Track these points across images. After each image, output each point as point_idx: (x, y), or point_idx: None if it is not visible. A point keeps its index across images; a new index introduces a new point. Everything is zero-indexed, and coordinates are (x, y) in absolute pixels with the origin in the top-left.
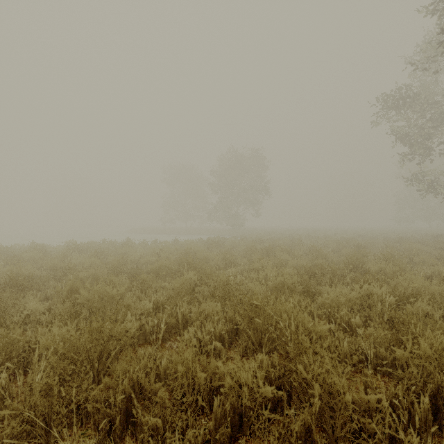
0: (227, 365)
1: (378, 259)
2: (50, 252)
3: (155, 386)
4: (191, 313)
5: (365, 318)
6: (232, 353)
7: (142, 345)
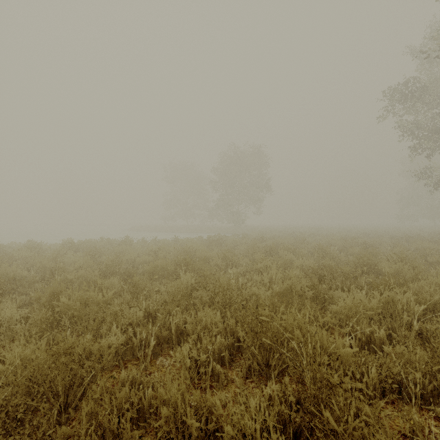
0: (227, 407)
1: (390, 259)
2: (45, 250)
3: (132, 434)
4: (186, 324)
5: (387, 329)
6: (233, 373)
7: (129, 361)
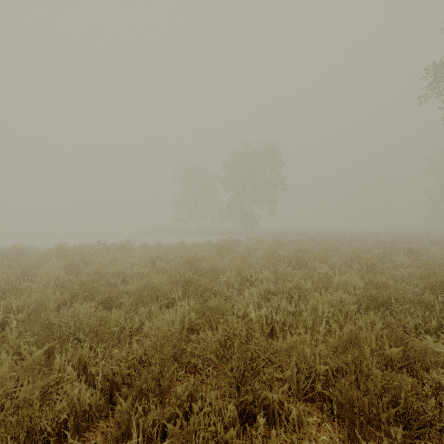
0: None
1: None
2: (26, 257)
3: None
4: (166, 439)
5: None
6: None
7: None
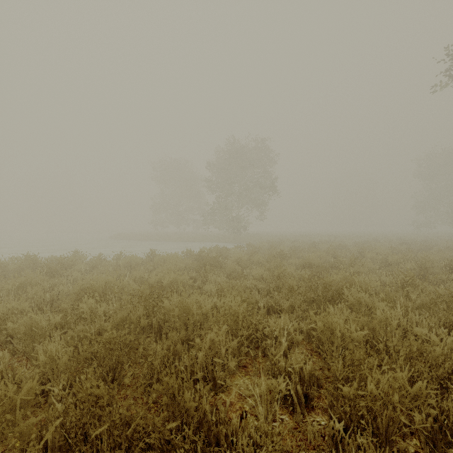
0: None
1: None
2: None
3: None
4: None
5: None
6: None
7: None
